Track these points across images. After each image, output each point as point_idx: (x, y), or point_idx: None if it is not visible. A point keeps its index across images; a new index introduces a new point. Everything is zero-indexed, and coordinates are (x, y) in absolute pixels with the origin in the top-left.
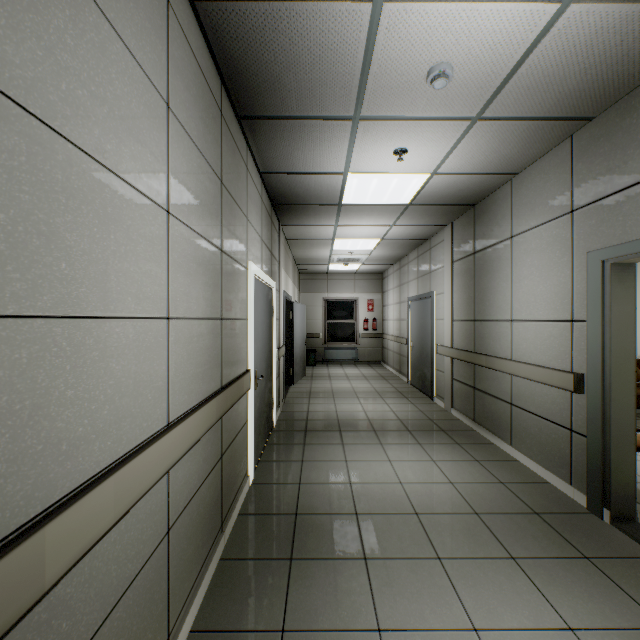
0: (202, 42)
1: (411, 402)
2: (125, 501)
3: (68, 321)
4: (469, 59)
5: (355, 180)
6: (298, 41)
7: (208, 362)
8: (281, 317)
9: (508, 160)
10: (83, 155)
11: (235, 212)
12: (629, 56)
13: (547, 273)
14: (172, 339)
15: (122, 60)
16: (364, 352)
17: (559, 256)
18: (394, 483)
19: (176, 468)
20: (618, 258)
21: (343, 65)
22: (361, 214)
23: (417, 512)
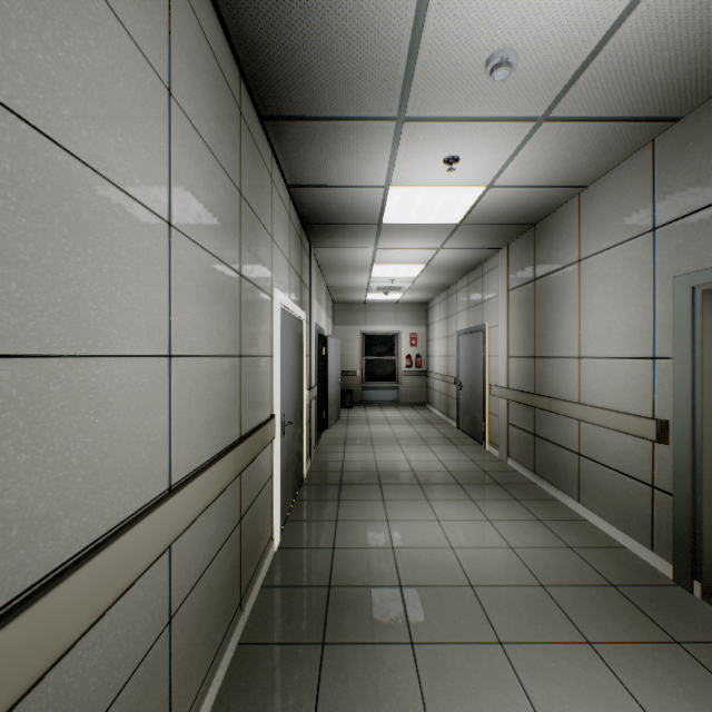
0: (215, 21)
1: (461, 450)
2: (106, 595)
3: (21, 361)
4: (537, 44)
5: (398, 195)
6: (331, 20)
7: (223, 408)
8: (312, 353)
9: (577, 170)
10: (45, 140)
11: (257, 230)
12: None
13: (623, 302)
14: (175, 382)
15: (104, 24)
16: (406, 392)
17: (638, 282)
18: (444, 548)
19: (181, 541)
20: (711, 284)
21: (385, 51)
22: (404, 235)
23: (472, 584)
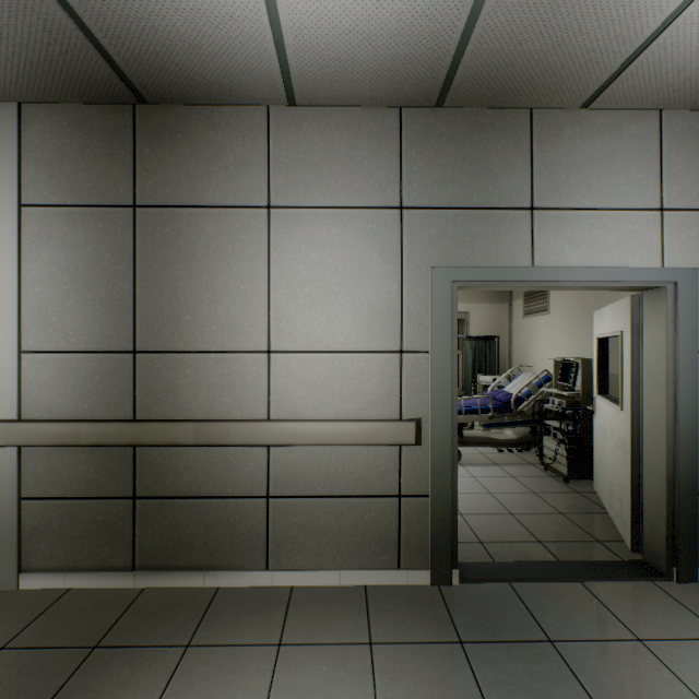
0: None
1: None
2: None
3: None
4: None
5: None
6: None
7: None
8: None
9: (337, 72)
10: None
11: None
12: (557, 72)
13: (357, 282)
14: None
15: None
16: None
17: (380, 262)
18: None
19: None
20: (468, 282)
21: None
22: None
23: None
